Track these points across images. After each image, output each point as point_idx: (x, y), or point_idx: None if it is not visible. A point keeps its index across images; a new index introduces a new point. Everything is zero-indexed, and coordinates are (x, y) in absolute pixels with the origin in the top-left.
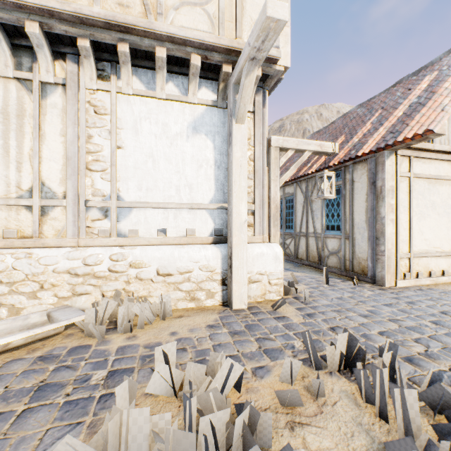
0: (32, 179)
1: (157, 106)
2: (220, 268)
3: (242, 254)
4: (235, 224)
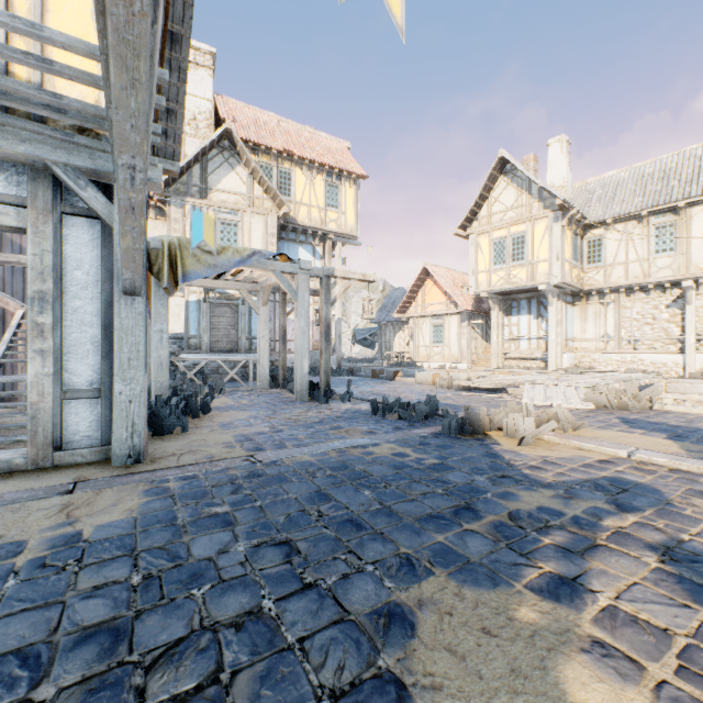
0: (603, 332)
1: (650, 301)
2: (681, 363)
3: (690, 357)
4: (686, 345)
